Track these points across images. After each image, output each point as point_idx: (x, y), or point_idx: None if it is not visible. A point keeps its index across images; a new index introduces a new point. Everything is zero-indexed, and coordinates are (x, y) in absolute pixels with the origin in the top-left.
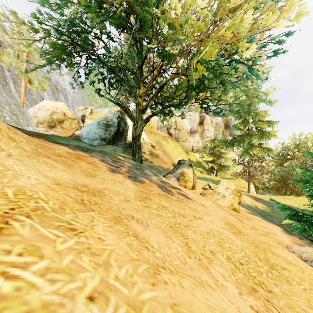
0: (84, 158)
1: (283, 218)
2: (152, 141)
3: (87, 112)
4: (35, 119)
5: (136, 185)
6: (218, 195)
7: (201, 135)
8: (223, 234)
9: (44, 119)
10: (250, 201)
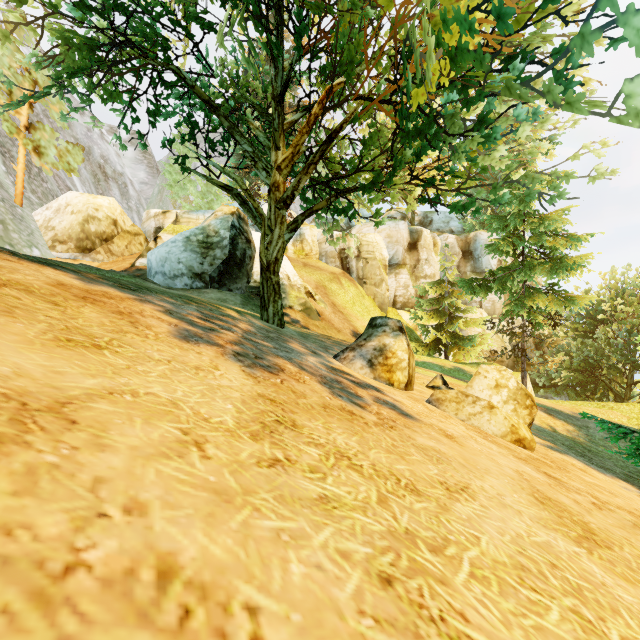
0: (109, 300)
1: (620, 458)
2: (309, 283)
3: (167, 221)
4: (49, 232)
5: (254, 379)
6: (475, 404)
7: (413, 272)
8: (561, 558)
9: (69, 232)
10: (537, 416)
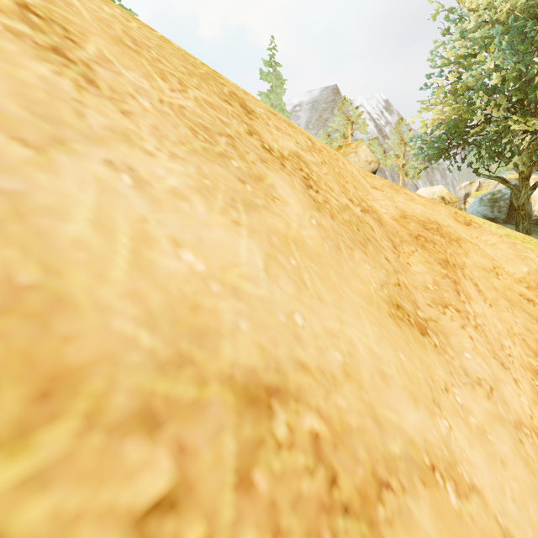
0: None
1: None
2: None
3: (472, 188)
4: None
5: None
6: None
7: None
8: None
9: None
10: None
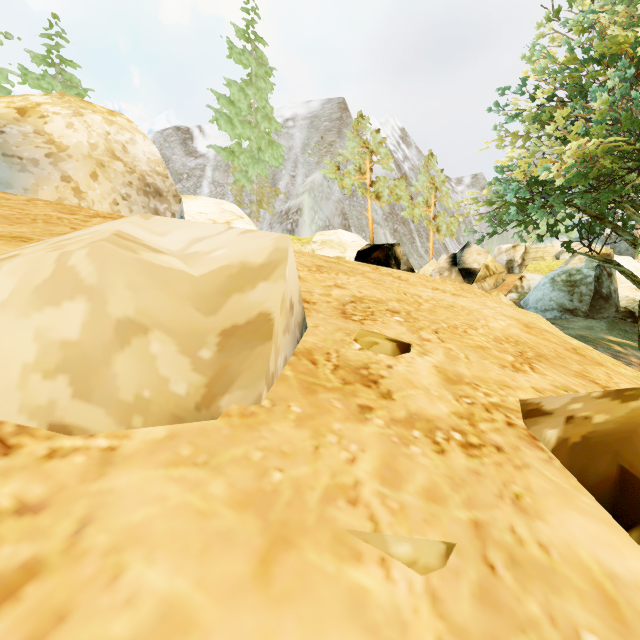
0: None
1: None
2: None
3: (517, 254)
4: None
5: None
6: None
7: None
8: None
9: None
10: None
